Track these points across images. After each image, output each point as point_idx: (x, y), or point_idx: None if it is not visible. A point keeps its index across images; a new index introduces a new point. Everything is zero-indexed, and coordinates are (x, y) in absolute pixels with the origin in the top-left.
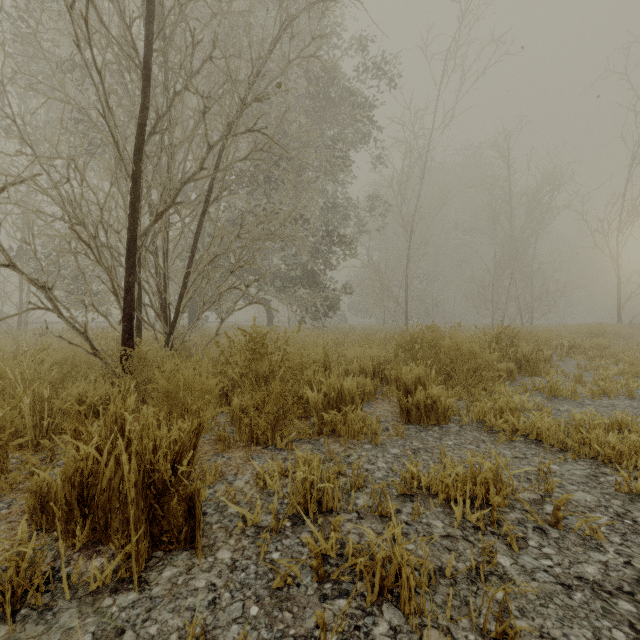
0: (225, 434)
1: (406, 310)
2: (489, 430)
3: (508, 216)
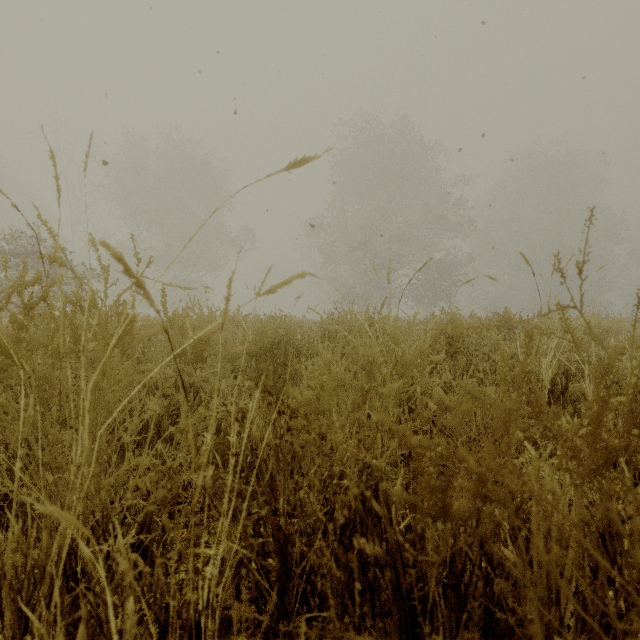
0: None
1: None
2: None
3: None
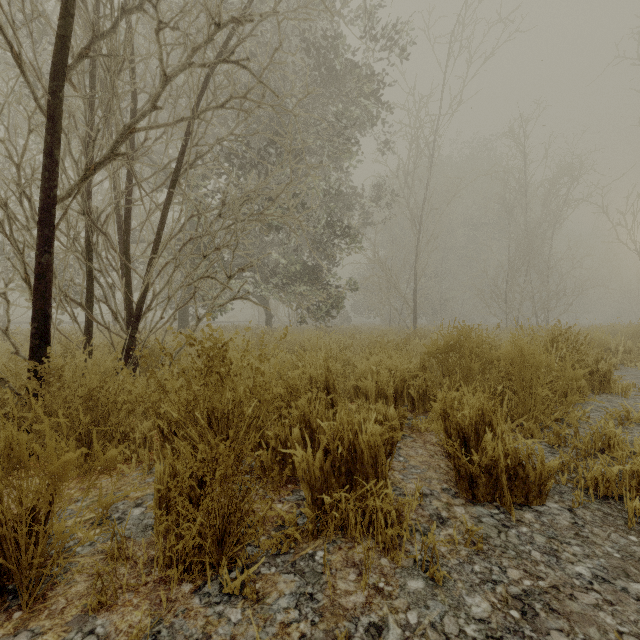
0: (105, 568)
1: (415, 309)
2: (632, 523)
3: (523, 209)
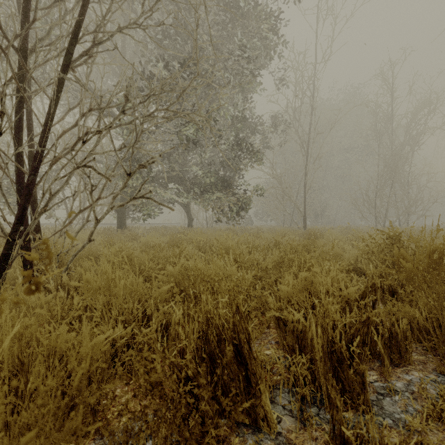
0: None
1: (304, 214)
2: None
3: (388, 135)
